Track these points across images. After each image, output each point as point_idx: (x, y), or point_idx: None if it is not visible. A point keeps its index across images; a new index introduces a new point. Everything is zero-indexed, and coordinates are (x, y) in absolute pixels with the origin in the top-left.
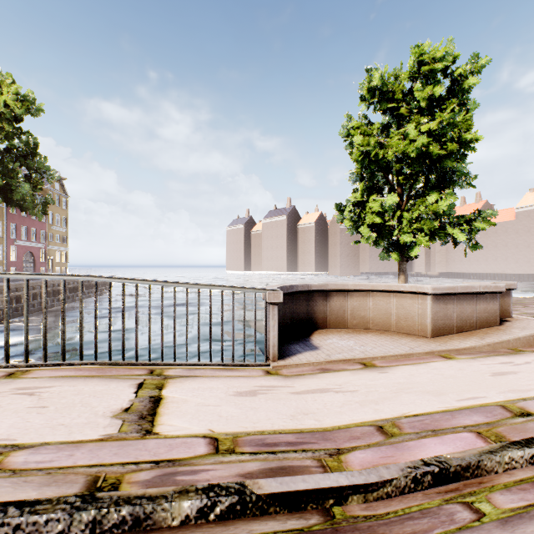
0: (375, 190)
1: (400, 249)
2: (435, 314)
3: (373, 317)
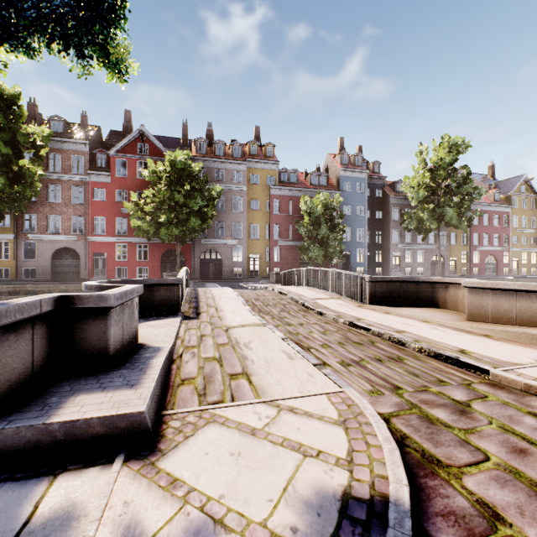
0: None
1: None
2: (470, 303)
3: None
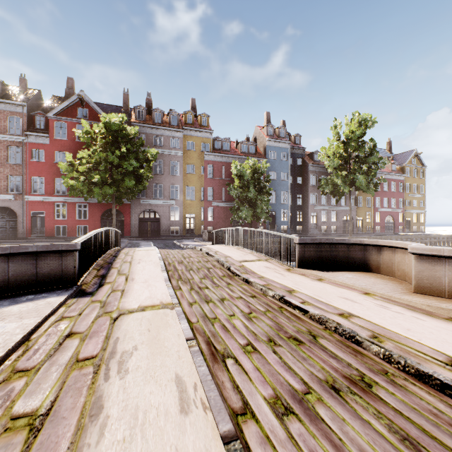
0: None
1: None
2: (419, 272)
3: (407, 271)
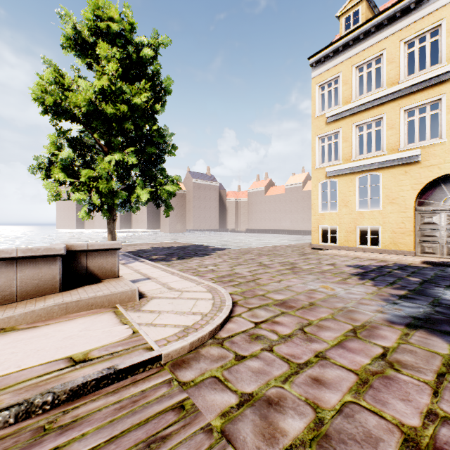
0: (80, 146)
1: (107, 208)
2: None
3: None
